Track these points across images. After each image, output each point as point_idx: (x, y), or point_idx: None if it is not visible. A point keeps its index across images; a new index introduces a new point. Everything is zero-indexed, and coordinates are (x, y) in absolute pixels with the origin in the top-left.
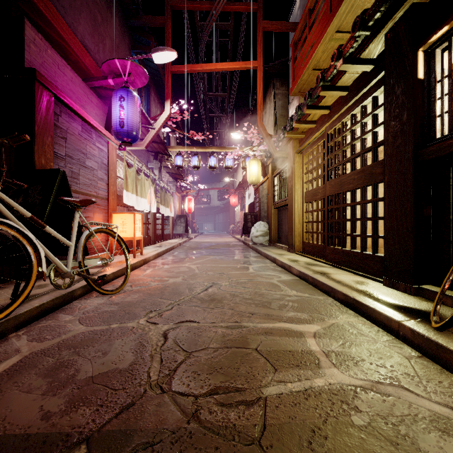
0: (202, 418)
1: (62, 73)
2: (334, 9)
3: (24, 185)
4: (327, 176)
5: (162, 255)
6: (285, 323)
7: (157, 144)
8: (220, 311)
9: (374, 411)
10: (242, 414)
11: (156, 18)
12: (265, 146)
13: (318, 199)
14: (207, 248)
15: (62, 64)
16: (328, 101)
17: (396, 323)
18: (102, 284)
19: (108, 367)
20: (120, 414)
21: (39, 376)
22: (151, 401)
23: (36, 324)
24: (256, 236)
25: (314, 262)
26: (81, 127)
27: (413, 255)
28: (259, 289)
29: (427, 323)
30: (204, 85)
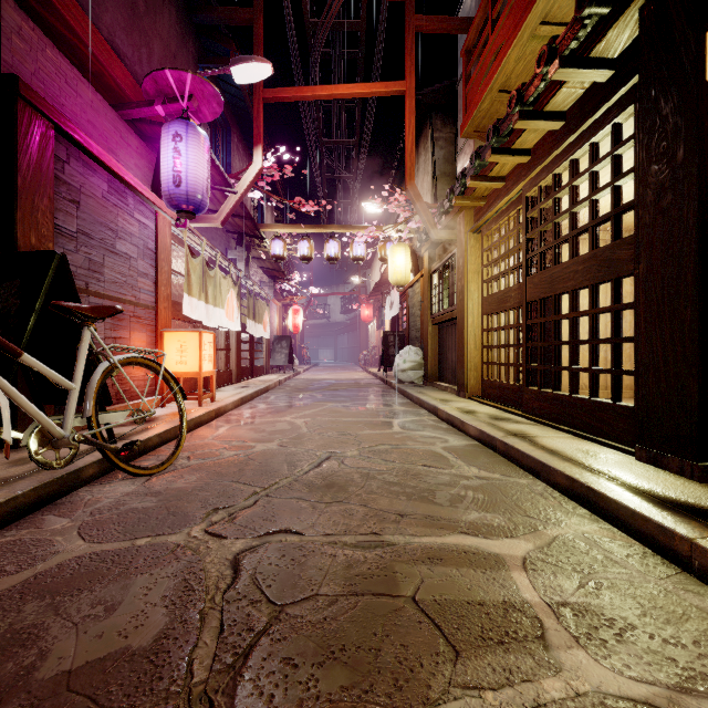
0: None
1: (74, 91)
2: None
3: None
4: (526, 269)
5: (249, 401)
6: (465, 537)
7: (242, 220)
8: (343, 510)
9: None
10: None
11: (239, 10)
12: (418, 222)
13: (510, 309)
14: (323, 390)
15: (74, 77)
16: (528, 140)
17: (685, 542)
18: (137, 455)
19: (109, 646)
20: None
21: None
22: None
23: None
24: (403, 370)
25: (504, 415)
26: (108, 184)
27: (697, 407)
28: (412, 463)
29: None
30: (318, 127)
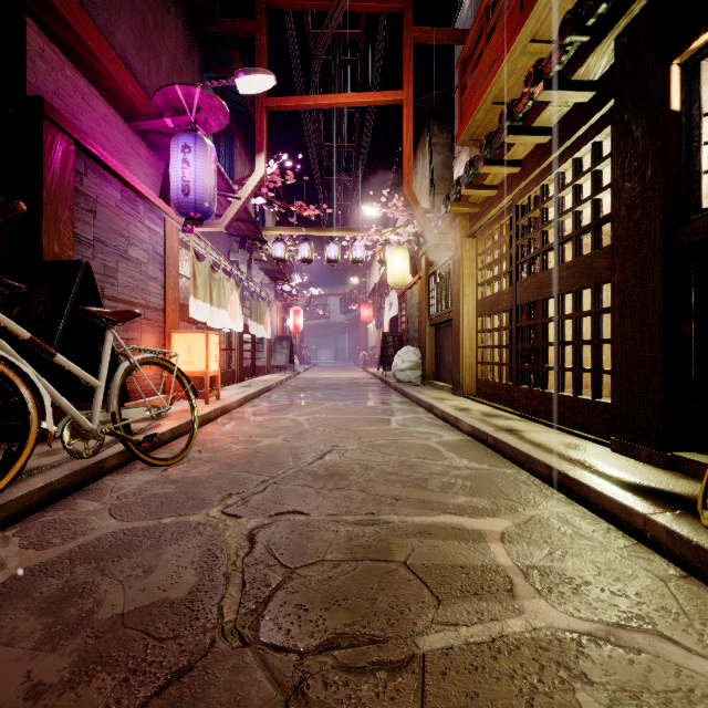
0: (312, 697)
1: (89, 107)
2: (528, 4)
3: (21, 286)
4: (516, 273)
5: (252, 399)
6: (452, 516)
7: (244, 224)
8: (344, 495)
9: (615, 683)
10: (382, 688)
11: (243, 22)
12: (415, 227)
13: (502, 311)
14: (323, 389)
15: (89, 93)
16: (519, 152)
17: (640, 517)
18: (152, 449)
19: (152, 597)
20: (166, 688)
21: (31, 613)
22: (223, 662)
23: (37, 517)
24: (402, 370)
25: (496, 412)
26: (121, 194)
27: (662, 403)
28: (407, 456)
29: (693, 518)
30: (319, 131)
